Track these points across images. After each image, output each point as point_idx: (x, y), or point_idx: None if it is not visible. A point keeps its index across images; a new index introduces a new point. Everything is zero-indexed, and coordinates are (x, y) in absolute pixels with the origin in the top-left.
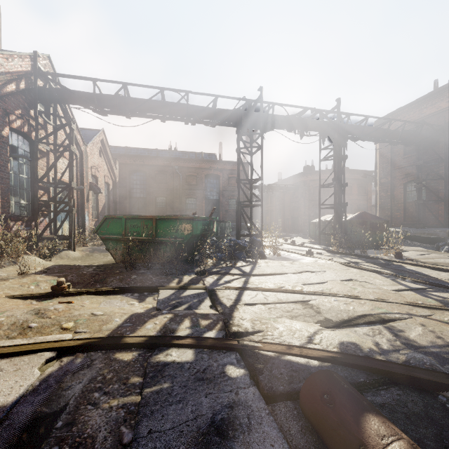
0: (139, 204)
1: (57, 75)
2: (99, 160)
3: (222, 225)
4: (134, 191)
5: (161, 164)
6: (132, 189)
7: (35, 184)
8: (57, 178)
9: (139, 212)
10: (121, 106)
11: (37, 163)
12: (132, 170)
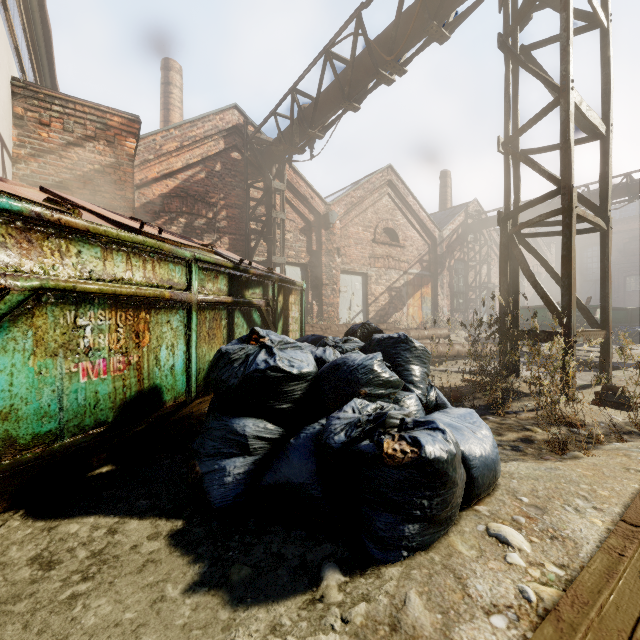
0: (597, 289)
1: (478, 215)
2: (526, 252)
3: (639, 313)
4: (588, 272)
5: (633, 227)
6: (584, 271)
7: (467, 289)
8: (482, 281)
9: (597, 299)
10: (524, 218)
11: (468, 275)
12: (585, 246)
